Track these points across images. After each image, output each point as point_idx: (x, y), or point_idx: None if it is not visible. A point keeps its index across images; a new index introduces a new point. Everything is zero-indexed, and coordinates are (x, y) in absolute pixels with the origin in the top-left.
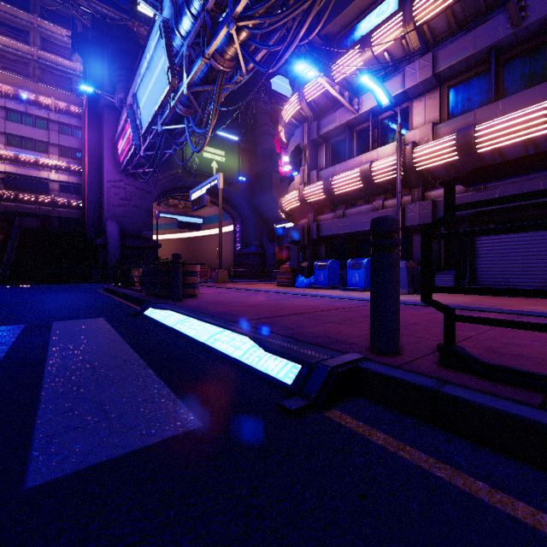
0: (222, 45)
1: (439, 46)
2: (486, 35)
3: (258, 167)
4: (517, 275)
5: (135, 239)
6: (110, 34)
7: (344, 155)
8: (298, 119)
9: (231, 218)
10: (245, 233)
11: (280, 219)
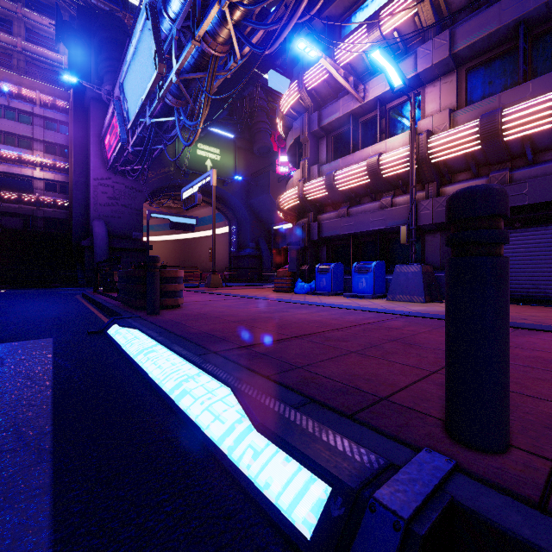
0: (214, 26)
1: (457, 23)
2: (513, 7)
3: (254, 167)
4: (548, 281)
5: (124, 241)
6: (97, 23)
7: (348, 149)
8: (297, 110)
9: (226, 219)
10: (241, 235)
11: (278, 220)
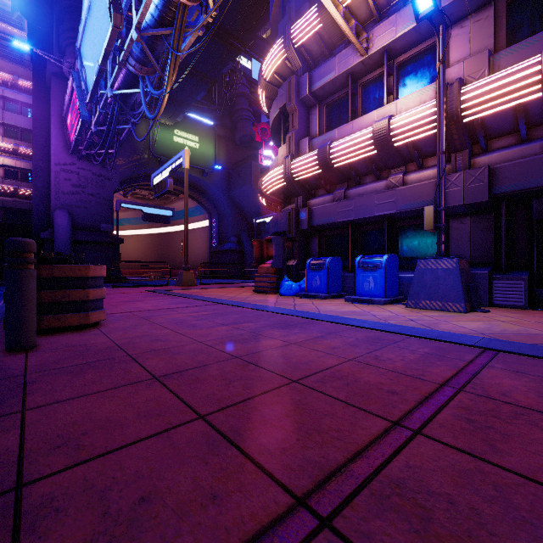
0: None
1: None
2: None
3: (236, 157)
4: None
5: (91, 233)
6: None
7: (345, 119)
8: (283, 75)
9: (206, 212)
10: (222, 229)
11: (260, 213)
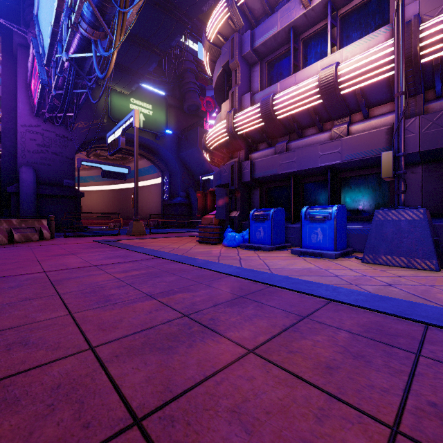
0: None
1: None
2: None
3: (185, 123)
4: None
5: (54, 188)
6: None
7: (286, 75)
8: (226, 36)
9: (159, 170)
10: (173, 185)
11: (206, 171)
